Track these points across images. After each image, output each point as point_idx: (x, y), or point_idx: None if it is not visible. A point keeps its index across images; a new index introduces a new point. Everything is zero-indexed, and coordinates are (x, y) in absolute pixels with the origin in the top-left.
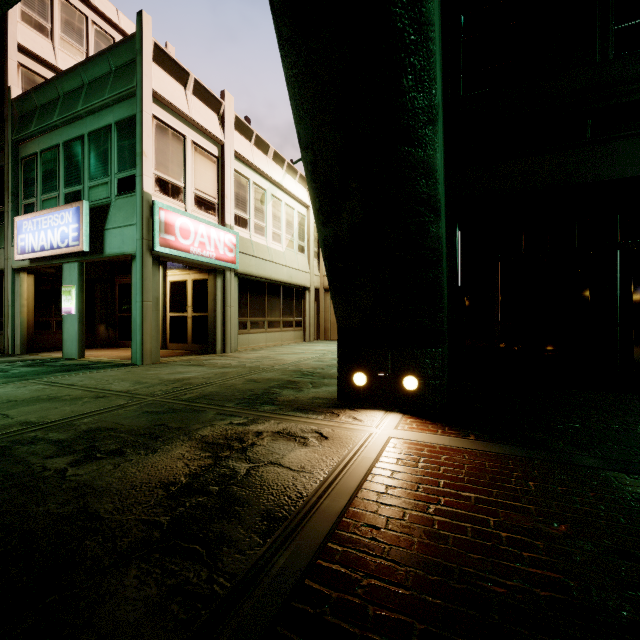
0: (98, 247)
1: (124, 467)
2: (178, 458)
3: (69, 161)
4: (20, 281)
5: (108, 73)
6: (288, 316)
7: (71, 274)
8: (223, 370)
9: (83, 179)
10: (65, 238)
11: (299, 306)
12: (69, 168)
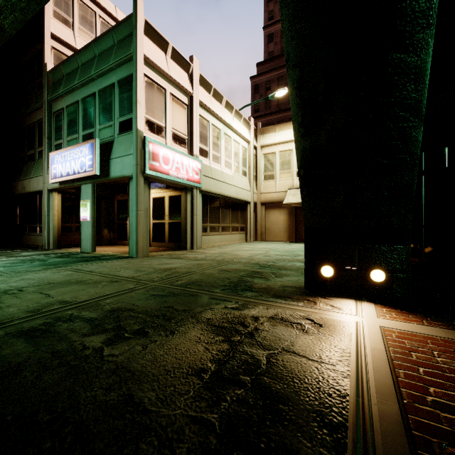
0: (105, 172)
1: (151, 348)
2: (196, 341)
3: (85, 112)
4: (53, 198)
5: (112, 46)
6: (235, 223)
7: (87, 192)
8: (197, 262)
9: (95, 124)
10: (83, 166)
11: (243, 215)
12: (85, 117)
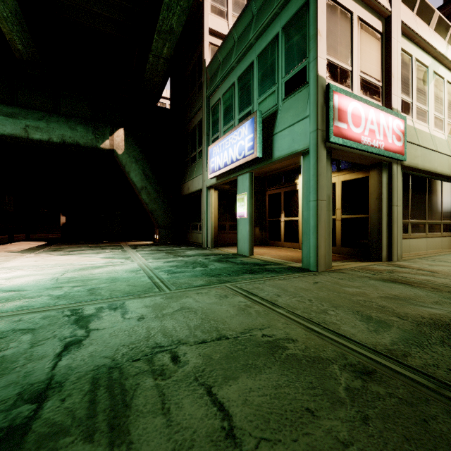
0: (267, 153)
1: None
2: None
3: (241, 91)
4: (210, 195)
5: None
6: (448, 218)
7: (243, 184)
8: None
9: (252, 100)
10: (242, 150)
11: None
12: (241, 96)
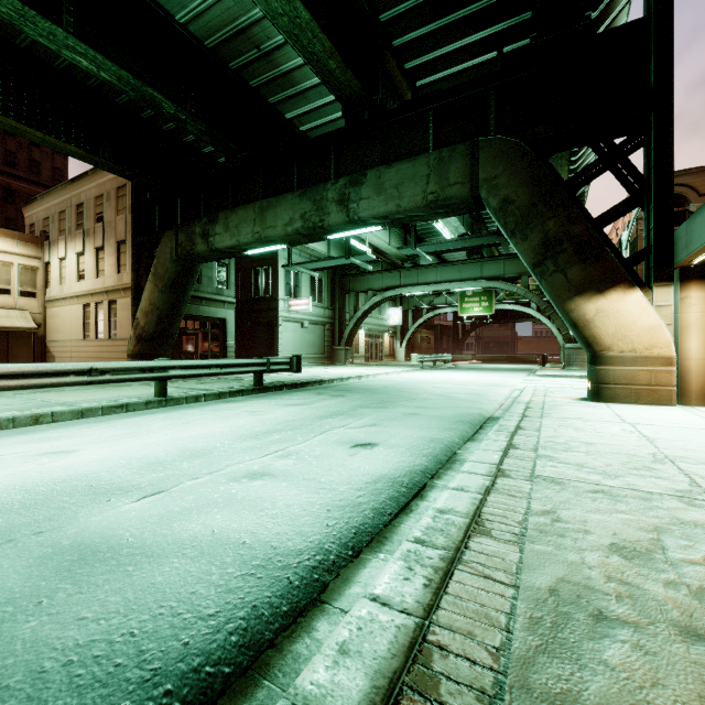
0: None
1: None
2: None
3: None
4: None
5: None
6: None
7: None
8: None
9: None
10: None
11: None
12: None
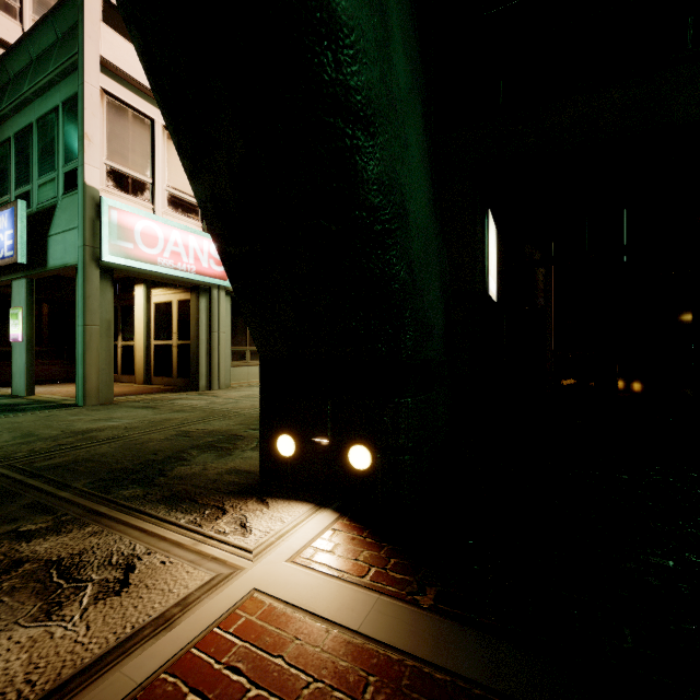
0: (42, 258)
1: None
2: None
3: (19, 156)
4: None
5: (55, 43)
6: None
7: (19, 293)
8: (170, 415)
9: (32, 177)
10: (1, 248)
11: None
12: (19, 165)
